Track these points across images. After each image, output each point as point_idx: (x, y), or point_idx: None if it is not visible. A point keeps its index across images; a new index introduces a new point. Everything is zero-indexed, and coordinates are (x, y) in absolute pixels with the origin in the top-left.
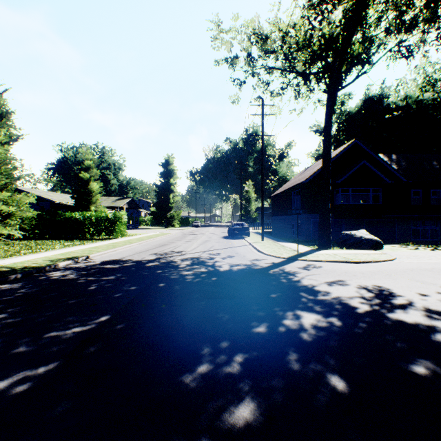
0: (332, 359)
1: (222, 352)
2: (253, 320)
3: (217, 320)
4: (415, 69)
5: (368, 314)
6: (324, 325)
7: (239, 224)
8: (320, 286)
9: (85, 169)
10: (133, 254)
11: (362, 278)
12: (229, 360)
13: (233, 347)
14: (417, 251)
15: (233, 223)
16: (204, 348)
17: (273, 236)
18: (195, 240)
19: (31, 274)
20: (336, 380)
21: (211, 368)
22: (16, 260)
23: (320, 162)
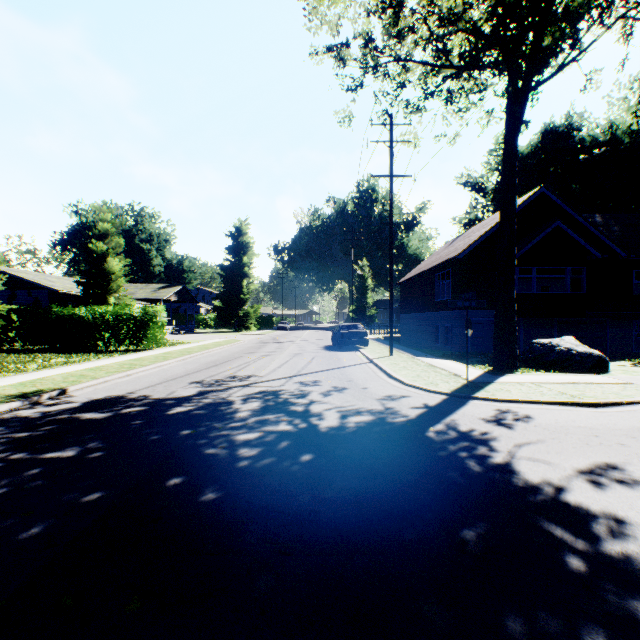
0: None
1: None
2: None
3: None
4: None
5: None
6: None
7: (350, 326)
8: (574, 488)
9: (99, 237)
10: (157, 383)
11: None
12: None
13: None
14: None
15: (341, 325)
16: None
17: (403, 344)
18: (277, 354)
19: None
20: None
21: None
22: None
23: (479, 226)
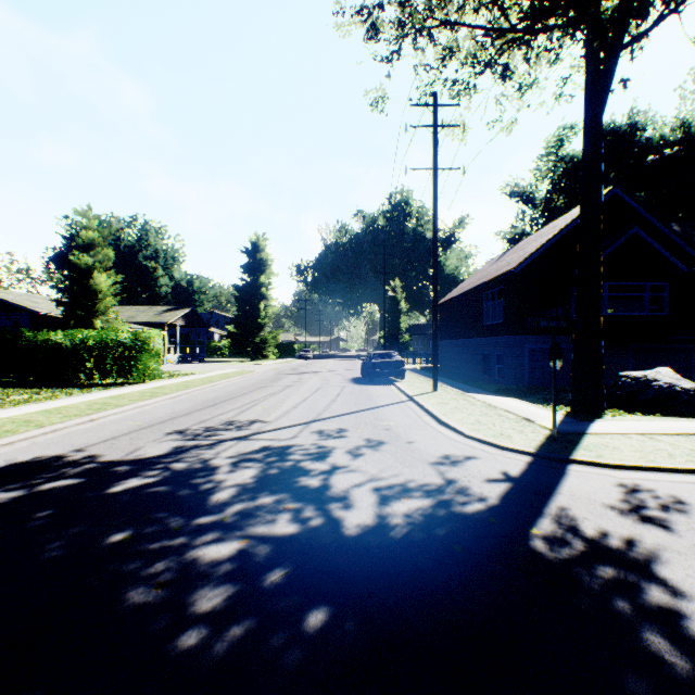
0: None
1: None
2: None
3: None
4: None
5: None
6: None
7: (384, 354)
8: None
9: (83, 248)
10: (123, 434)
11: None
12: None
13: None
14: None
15: (373, 353)
16: None
17: (443, 375)
18: (295, 388)
19: None
20: None
21: None
22: None
23: (535, 237)
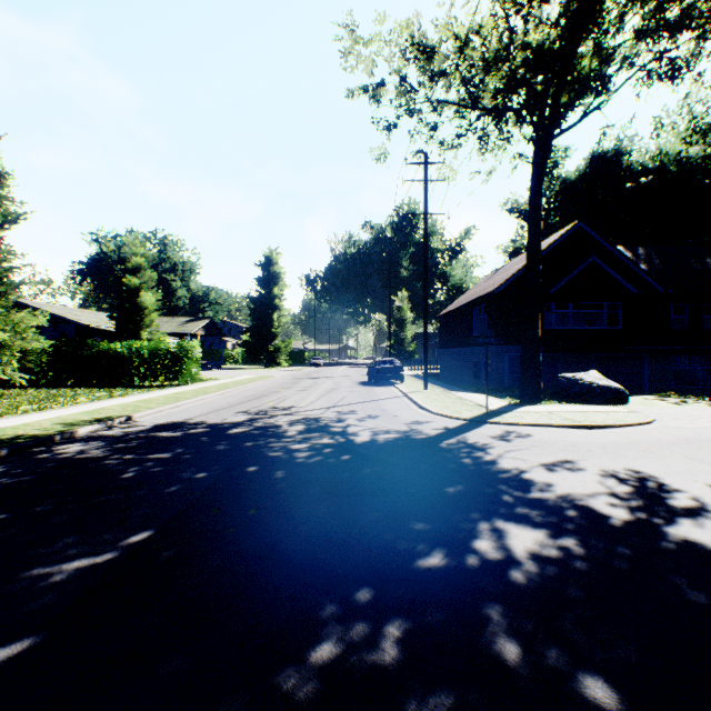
0: (580, 631)
1: (361, 615)
2: (417, 541)
3: (350, 541)
4: (685, 99)
5: (631, 529)
6: (553, 553)
7: (386, 361)
8: (532, 471)
9: (132, 271)
10: (208, 412)
11: (605, 457)
12: (373, 635)
13: (381, 603)
14: (687, 408)
15: (377, 360)
16: (324, 605)
17: (442, 380)
18: (313, 389)
19: (26, 449)
20: (597, 686)
21: (337, 654)
22: (7, 423)
23: (519, 259)
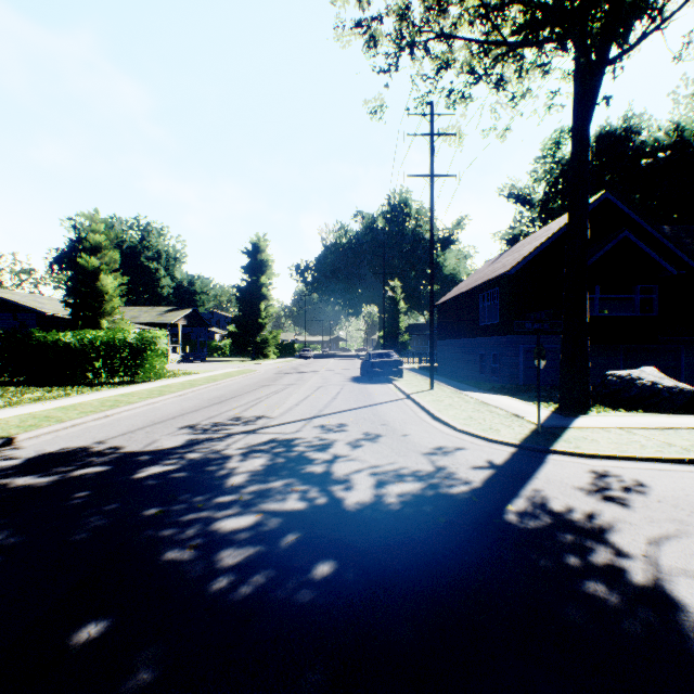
0: None
1: None
2: None
3: None
4: None
5: None
6: None
7: (382, 354)
8: None
9: (90, 251)
10: (138, 428)
11: None
12: None
13: None
14: None
15: (372, 353)
16: None
17: (441, 374)
18: (296, 387)
19: None
20: None
21: None
22: None
23: (530, 239)
